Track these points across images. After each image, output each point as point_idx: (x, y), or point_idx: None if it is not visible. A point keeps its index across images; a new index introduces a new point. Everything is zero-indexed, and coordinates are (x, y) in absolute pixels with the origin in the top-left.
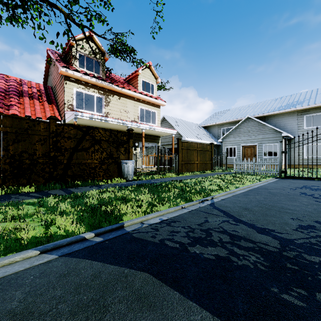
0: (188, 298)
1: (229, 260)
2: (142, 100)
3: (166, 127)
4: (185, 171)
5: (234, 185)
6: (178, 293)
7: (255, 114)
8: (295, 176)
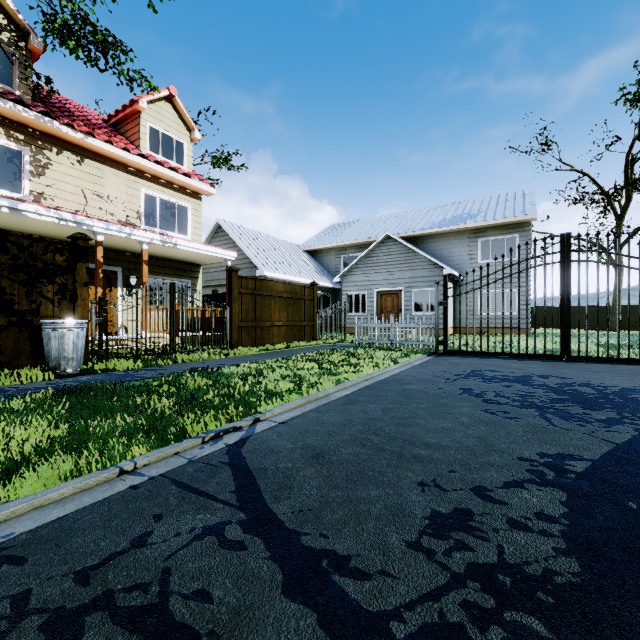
0: None
1: None
2: (152, 175)
3: (223, 246)
4: (249, 344)
5: (338, 377)
6: None
7: (400, 232)
8: (461, 351)
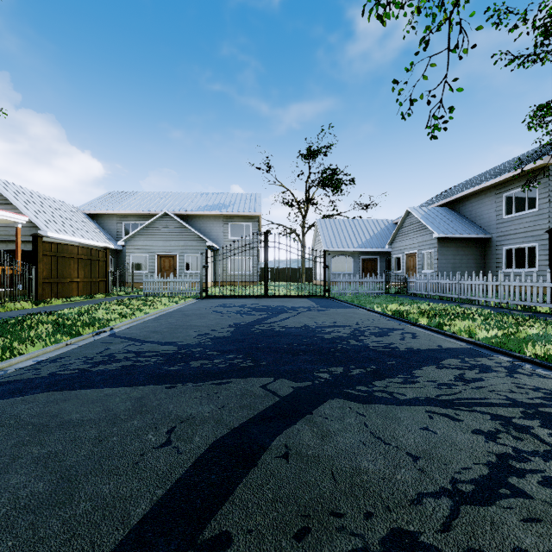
0: (100, 388)
1: (134, 365)
2: None
3: None
4: (52, 297)
5: (144, 311)
6: (90, 389)
7: (175, 210)
8: (216, 295)
